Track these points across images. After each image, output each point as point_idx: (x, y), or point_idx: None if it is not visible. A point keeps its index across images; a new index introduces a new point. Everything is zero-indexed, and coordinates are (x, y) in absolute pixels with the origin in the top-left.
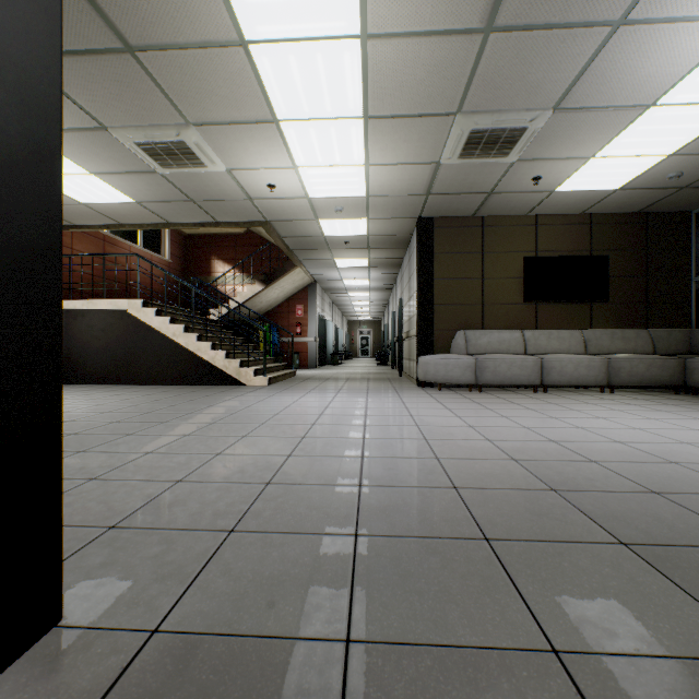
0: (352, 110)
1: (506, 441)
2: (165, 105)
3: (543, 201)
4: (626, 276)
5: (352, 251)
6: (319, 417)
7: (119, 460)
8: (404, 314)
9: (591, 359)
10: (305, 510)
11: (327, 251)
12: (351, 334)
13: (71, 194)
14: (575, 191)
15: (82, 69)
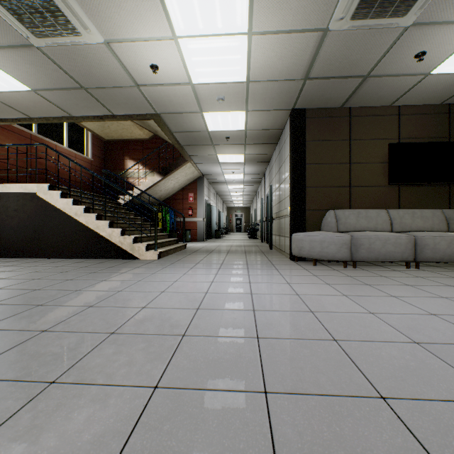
0: None
1: None
2: None
3: (412, 88)
4: None
5: (231, 147)
6: (194, 315)
7: None
8: (273, 198)
9: None
10: None
11: (211, 147)
12: (229, 216)
13: None
14: (449, 74)
15: None
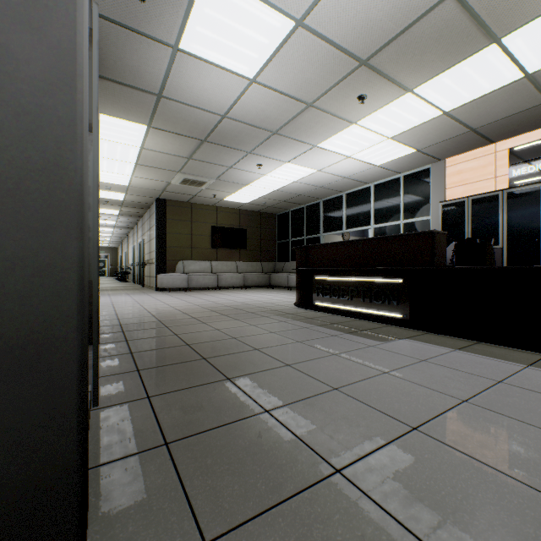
0: (130, 161)
1: (196, 302)
2: None
3: (219, 202)
4: (254, 239)
5: (109, 206)
6: (113, 303)
7: None
8: (146, 248)
9: (238, 275)
10: (136, 315)
11: None
12: None
13: None
14: (231, 201)
15: None
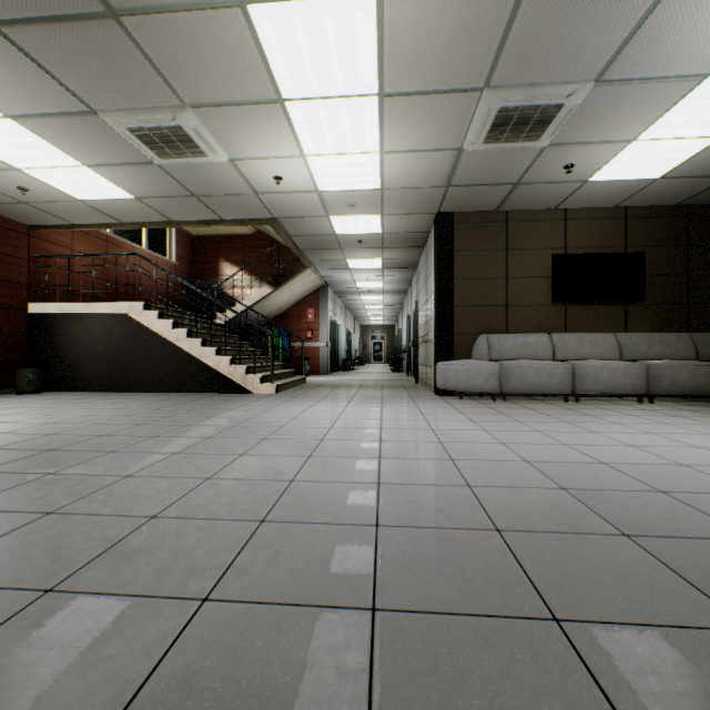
0: (365, 86)
1: (547, 463)
2: (158, 83)
3: (574, 193)
4: (664, 275)
5: (365, 251)
6: (329, 431)
7: (90, 485)
8: (420, 317)
9: (628, 366)
10: (305, 565)
11: (338, 251)
12: (363, 339)
13: (66, 190)
14: (610, 181)
15: (62, 40)
